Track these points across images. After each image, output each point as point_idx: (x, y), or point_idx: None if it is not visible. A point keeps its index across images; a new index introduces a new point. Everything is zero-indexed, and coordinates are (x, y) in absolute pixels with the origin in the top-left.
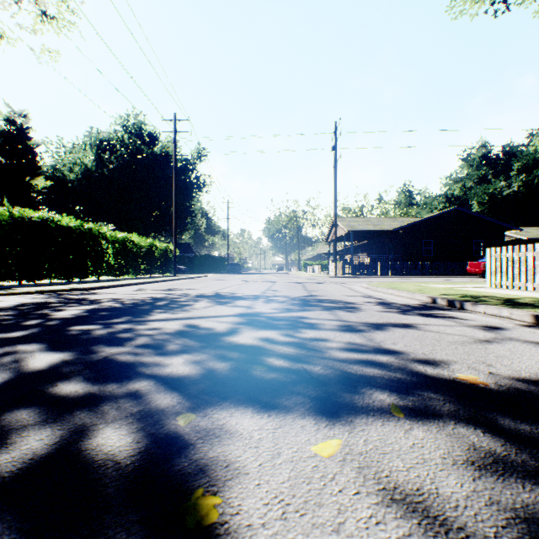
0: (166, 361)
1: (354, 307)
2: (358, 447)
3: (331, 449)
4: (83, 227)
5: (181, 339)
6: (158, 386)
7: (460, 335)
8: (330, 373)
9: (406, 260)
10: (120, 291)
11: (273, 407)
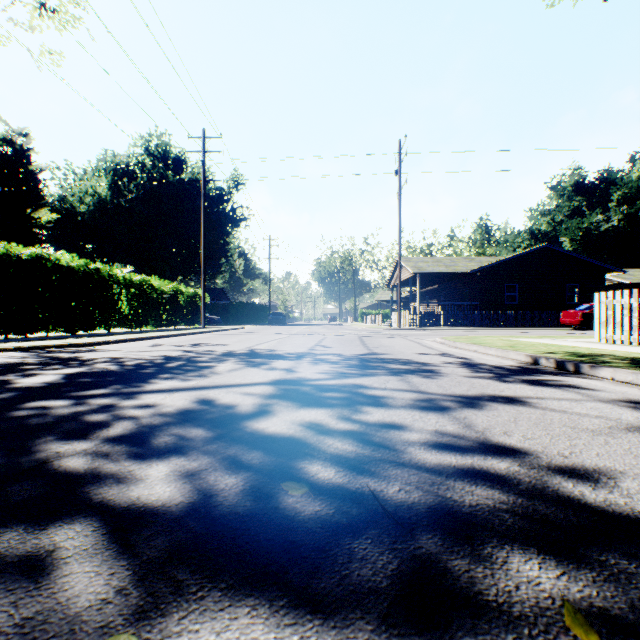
0: (138, 473)
1: (431, 371)
2: None
3: None
4: (89, 268)
5: (179, 426)
6: (97, 540)
7: (599, 417)
8: (417, 501)
9: (485, 309)
10: (127, 348)
11: (311, 607)
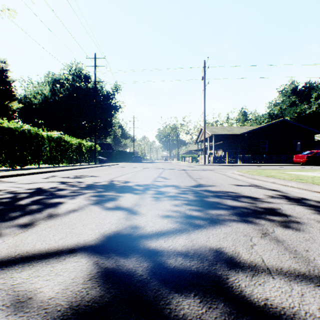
0: None
1: (274, 211)
2: None
3: None
4: (23, 129)
5: None
6: None
7: None
8: None
9: (249, 154)
10: (25, 179)
11: None
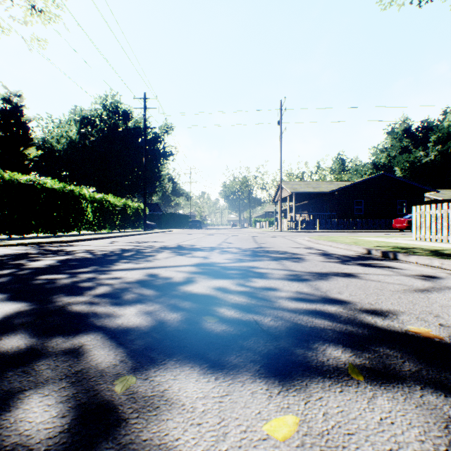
0: (119, 312)
1: (299, 258)
2: (317, 424)
3: (286, 429)
4: (66, 189)
5: (138, 289)
6: (104, 341)
7: (400, 284)
8: (281, 325)
9: (340, 217)
10: (94, 244)
11: (221, 367)
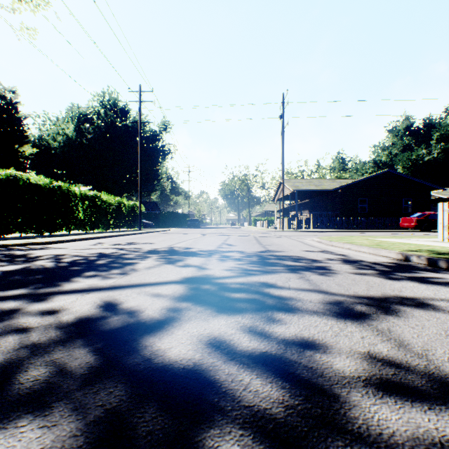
0: None
1: (322, 267)
2: None
3: None
4: (53, 185)
5: (67, 346)
6: None
7: None
8: None
9: (344, 216)
10: (74, 246)
11: None
